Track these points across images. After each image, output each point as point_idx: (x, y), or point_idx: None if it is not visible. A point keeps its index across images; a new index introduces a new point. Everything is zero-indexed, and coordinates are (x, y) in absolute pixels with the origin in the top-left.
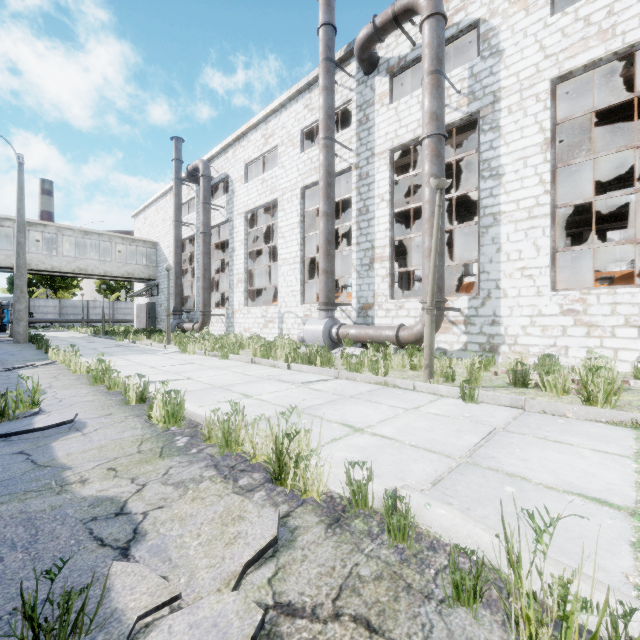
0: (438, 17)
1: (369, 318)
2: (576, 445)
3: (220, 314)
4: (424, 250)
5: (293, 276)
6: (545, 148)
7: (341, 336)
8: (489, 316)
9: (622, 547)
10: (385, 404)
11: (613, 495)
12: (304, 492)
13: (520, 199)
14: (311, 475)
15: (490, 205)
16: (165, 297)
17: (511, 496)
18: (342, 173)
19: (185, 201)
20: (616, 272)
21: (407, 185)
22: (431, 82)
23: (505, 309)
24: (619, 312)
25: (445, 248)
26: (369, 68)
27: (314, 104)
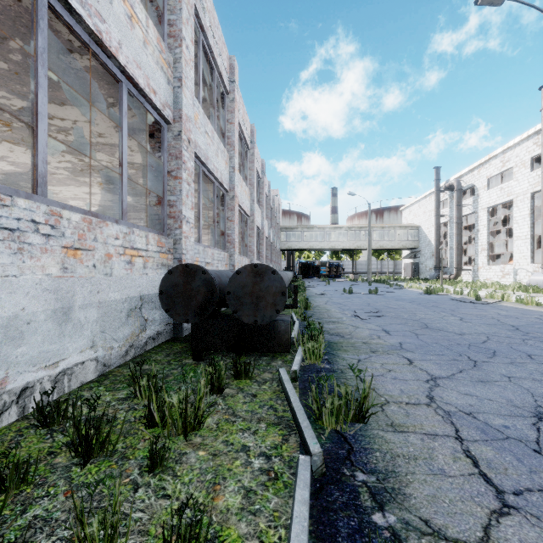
0: None
1: None
2: None
3: (468, 269)
4: None
5: (524, 247)
6: None
7: None
8: None
9: None
10: None
11: None
12: (507, 301)
13: None
14: (509, 298)
15: None
16: (425, 259)
17: None
18: None
19: (440, 201)
20: None
21: None
22: None
23: None
24: None
25: None
26: None
27: (541, 142)
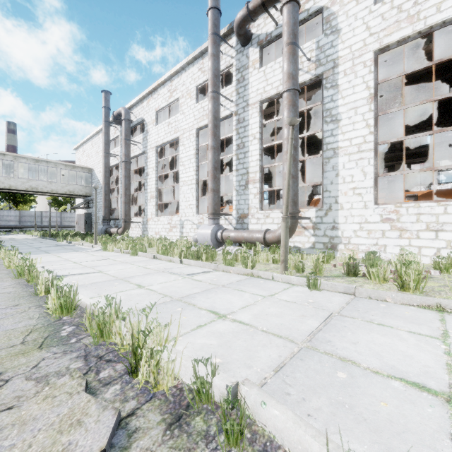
0: (294, 3)
1: (245, 224)
2: (395, 327)
3: (138, 221)
4: (284, 174)
5: (190, 194)
6: (370, 101)
7: (224, 238)
8: (330, 223)
9: (444, 442)
10: (248, 292)
11: (429, 379)
12: (154, 386)
13: (352, 138)
14: (162, 370)
15: (331, 142)
16: (98, 209)
17: (343, 383)
18: (226, 118)
19: (112, 138)
20: (419, 192)
21: (274, 130)
22: (289, 51)
23: (342, 218)
24: (422, 220)
25: (301, 175)
26: (245, 41)
27: (205, 67)
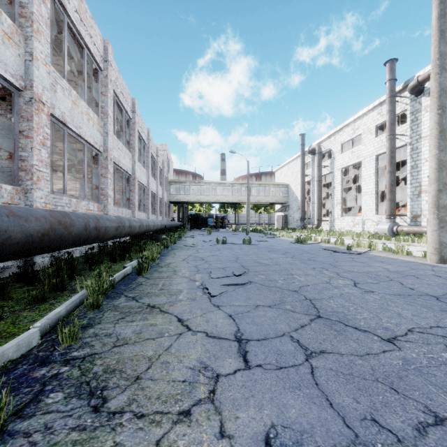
0: None
1: (418, 222)
2: None
3: (326, 220)
4: None
5: (370, 201)
6: None
7: (398, 231)
8: None
9: None
10: None
11: None
12: (374, 249)
13: None
14: (376, 247)
15: None
16: (293, 212)
17: None
18: (401, 147)
19: (305, 163)
20: None
21: None
22: None
23: None
24: None
25: None
26: (417, 94)
27: (383, 112)
